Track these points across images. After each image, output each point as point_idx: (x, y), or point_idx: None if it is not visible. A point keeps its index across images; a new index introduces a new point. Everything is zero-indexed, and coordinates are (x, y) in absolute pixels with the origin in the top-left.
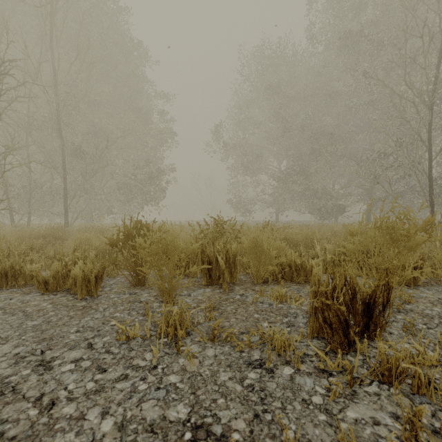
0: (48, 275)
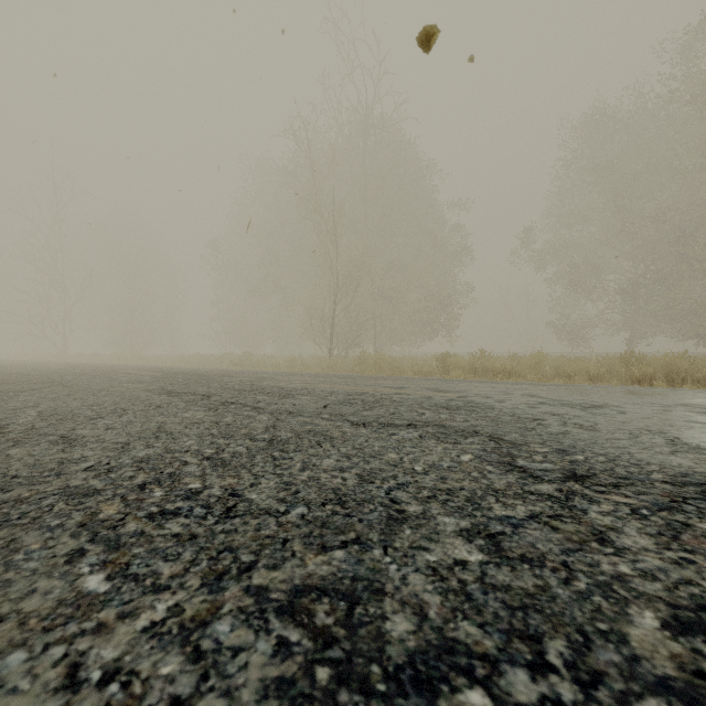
0: (416, 371)
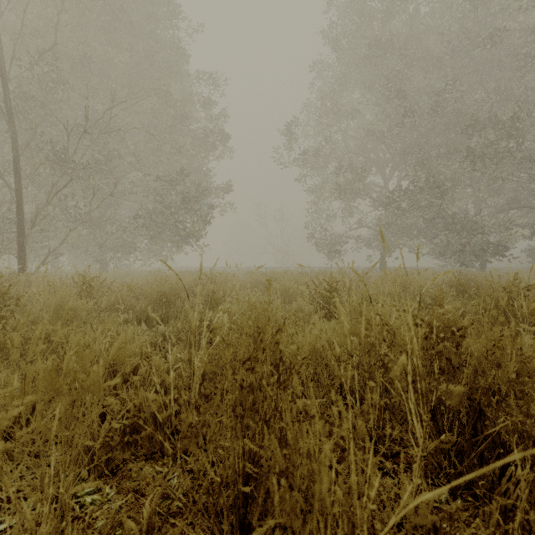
0: None
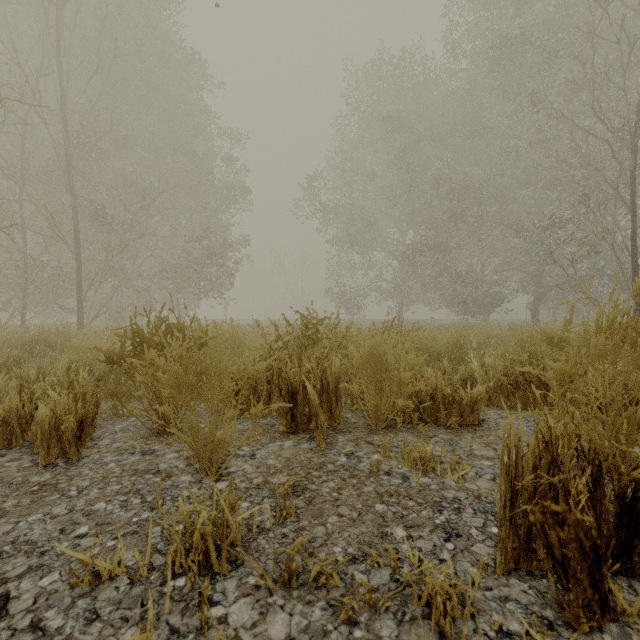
0: None
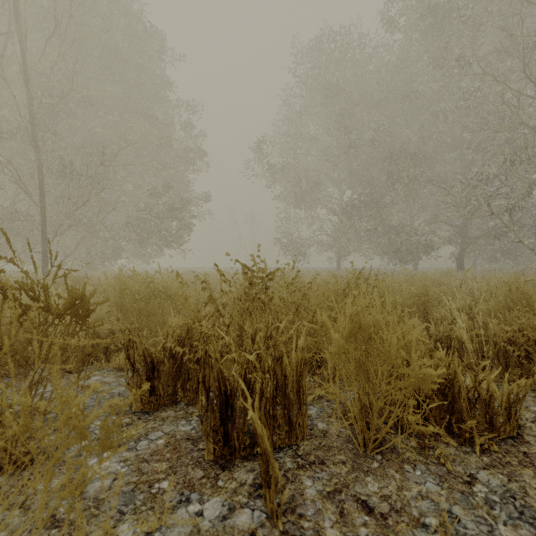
0: None
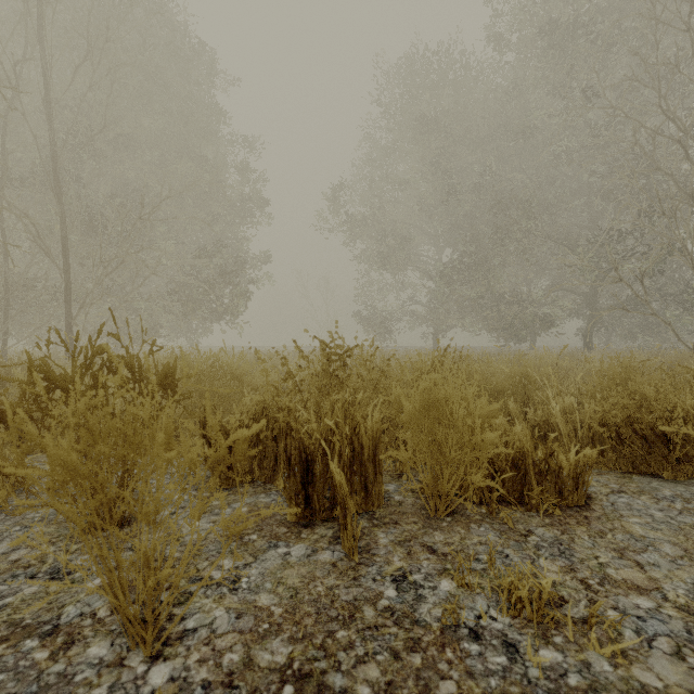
0: None
